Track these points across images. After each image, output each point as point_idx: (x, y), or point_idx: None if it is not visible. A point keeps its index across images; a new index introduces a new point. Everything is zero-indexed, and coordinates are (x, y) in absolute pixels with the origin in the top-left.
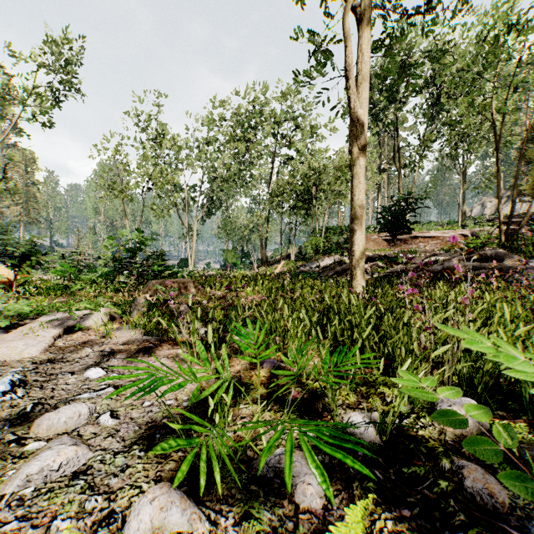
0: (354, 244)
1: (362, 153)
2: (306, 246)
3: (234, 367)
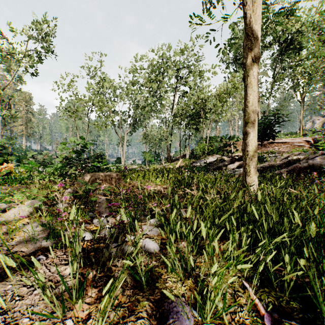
0: (247, 145)
1: (255, 64)
2: (196, 149)
3: (124, 323)
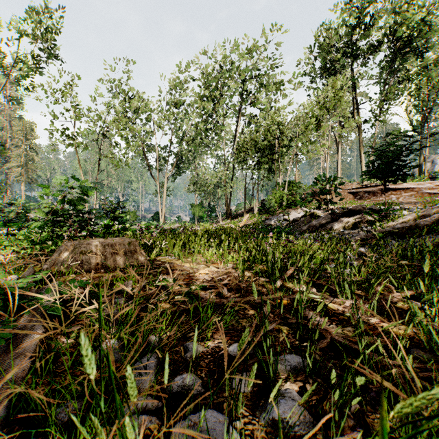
0: None
1: None
2: (270, 199)
3: None
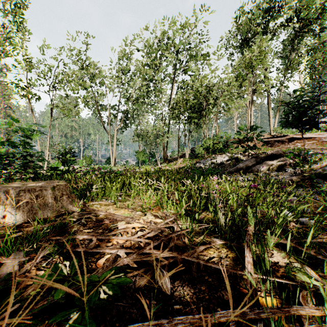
0: None
1: None
2: (199, 147)
3: None
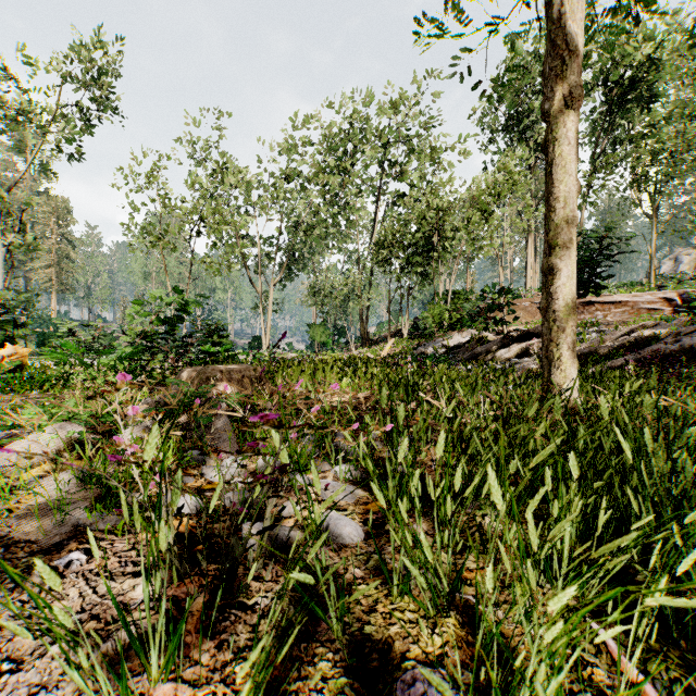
0: (555, 298)
1: (573, 113)
2: (425, 318)
3: None
